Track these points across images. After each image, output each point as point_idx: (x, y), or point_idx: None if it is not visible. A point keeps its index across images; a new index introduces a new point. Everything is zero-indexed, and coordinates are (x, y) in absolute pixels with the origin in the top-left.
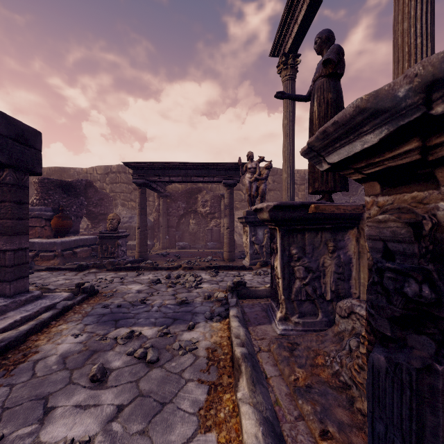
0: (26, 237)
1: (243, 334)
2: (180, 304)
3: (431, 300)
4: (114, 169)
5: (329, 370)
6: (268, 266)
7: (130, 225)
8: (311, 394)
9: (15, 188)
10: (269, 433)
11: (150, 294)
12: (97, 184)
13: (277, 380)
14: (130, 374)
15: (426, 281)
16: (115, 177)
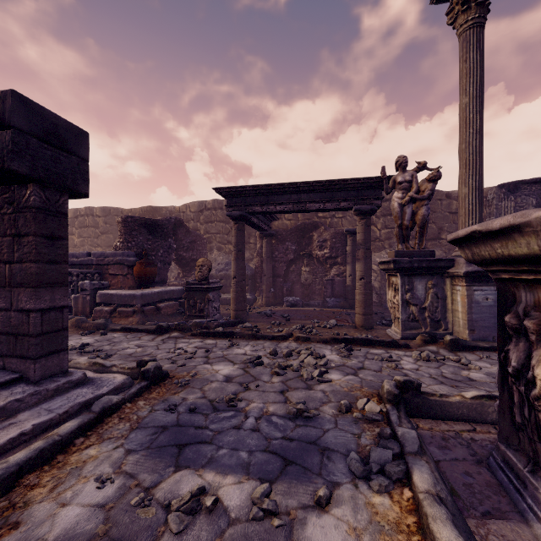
0: (63, 290)
1: None
2: (293, 416)
3: None
4: (209, 205)
5: None
6: (438, 344)
7: (226, 273)
8: None
9: (44, 214)
10: None
11: (245, 386)
12: (190, 225)
13: None
14: None
15: None
16: (210, 215)
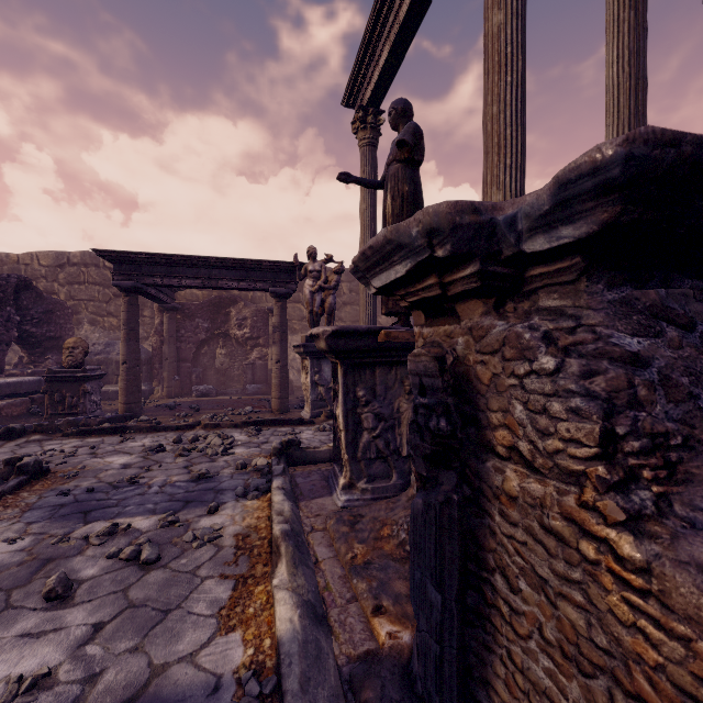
0: None
1: (289, 510)
2: (196, 479)
3: (448, 432)
4: (76, 259)
5: (395, 541)
6: None
7: (108, 357)
8: (370, 570)
9: None
10: (308, 615)
11: (146, 469)
12: (40, 285)
13: (331, 562)
14: (113, 583)
15: (445, 414)
16: (77, 274)
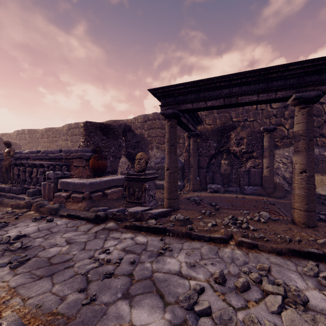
0: None
1: None
2: None
3: None
4: (151, 117)
5: None
6: None
7: (162, 165)
8: None
9: None
10: None
11: None
12: (138, 131)
13: None
14: None
15: None
16: (151, 124)
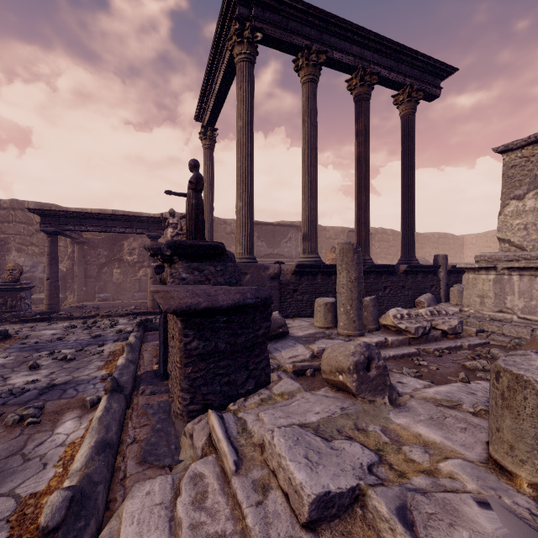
0: None
1: (134, 341)
2: (94, 337)
3: None
4: (6, 204)
5: None
6: None
7: (33, 275)
8: None
9: None
10: (128, 361)
11: (66, 335)
12: None
13: (149, 357)
14: (56, 365)
15: None
16: (7, 215)
